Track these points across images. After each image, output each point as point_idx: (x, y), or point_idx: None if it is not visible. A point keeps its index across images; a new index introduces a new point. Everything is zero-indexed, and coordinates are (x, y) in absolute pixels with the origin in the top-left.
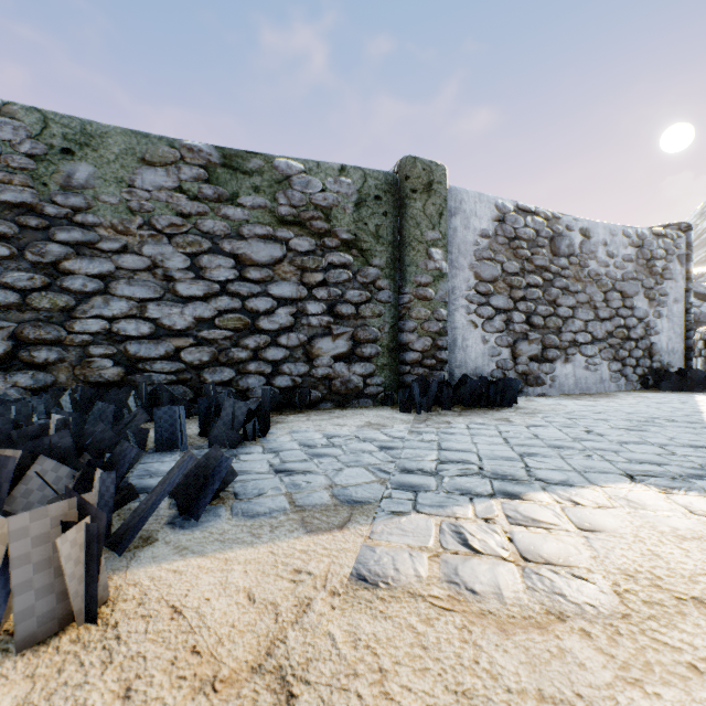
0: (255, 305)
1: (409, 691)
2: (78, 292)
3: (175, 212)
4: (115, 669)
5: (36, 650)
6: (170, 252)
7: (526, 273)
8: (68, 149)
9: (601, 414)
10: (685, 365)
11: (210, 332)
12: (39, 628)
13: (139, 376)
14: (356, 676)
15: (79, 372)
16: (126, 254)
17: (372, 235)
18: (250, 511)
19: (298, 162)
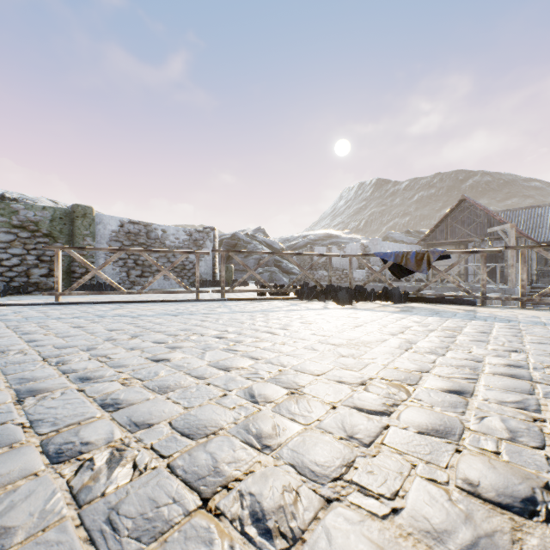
0: (2, 256)
1: None
2: None
3: None
4: None
5: None
6: None
7: (135, 245)
8: None
9: None
10: (213, 279)
11: None
12: None
13: None
14: None
15: None
16: None
17: (59, 232)
18: None
19: (23, 205)
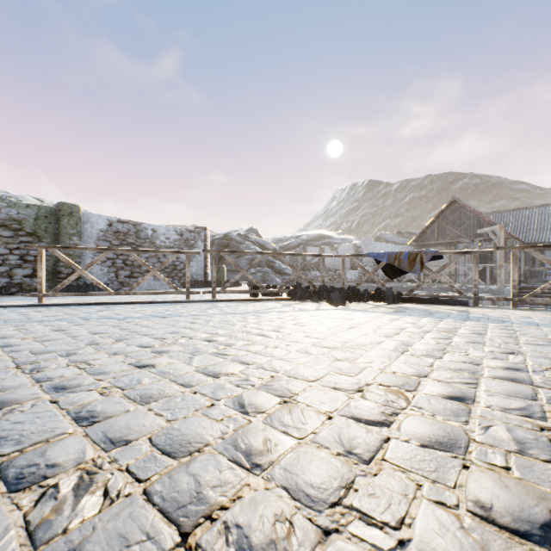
0: None
1: None
2: None
3: None
4: None
5: None
6: None
7: (124, 245)
8: None
9: None
10: (205, 279)
11: None
12: None
13: None
14: None
15: None
16: None
17: (44, 230)
18: None
19: (5, 203)
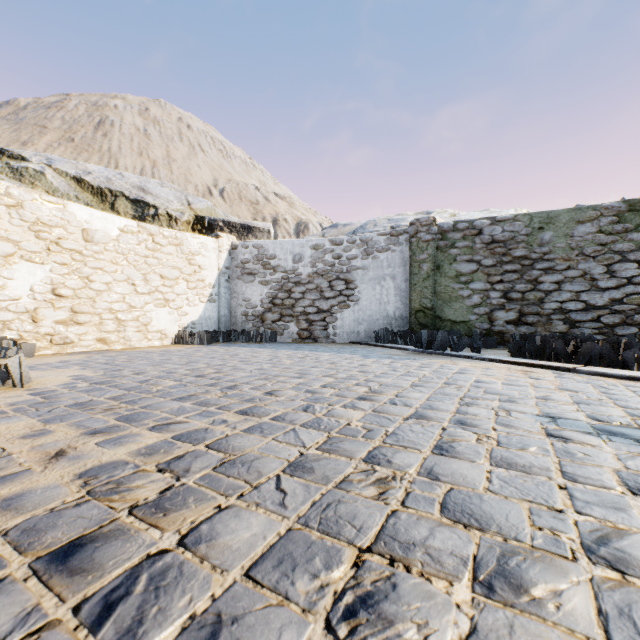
0: None
1: None
2: (545, 291)
3: (596, 244)
4: None
5: None
6: (593, 265)
7: None
8: (540, 227)
9: None
10: None
11: (619, 306)
12: None
13: (576, 330)
14: None
15: (546, 327)
16: (568, 270)
17: None
18: None
19: None
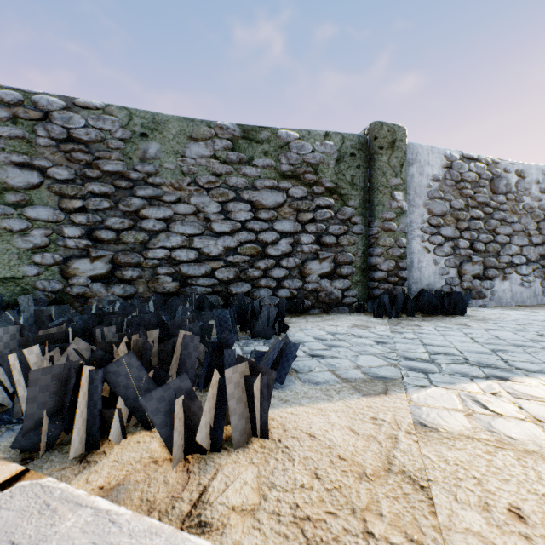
0: (264, 237)
1: (503, 490)
2: (150, 231)
3: (211, 173)
4: (299, 463)
5: (243, 450)
6: (208, 201)
7: (470, 208)
8: (144, 133)
9: (544, 322)
10: None
11: (234, 257)
12: (240, 437)
13: (188, 288)
14: (460, 479)
15: (151, 285)
16: (180, 203)
17: (348, 183)
18: (313, 380)
19: (294, 132)
